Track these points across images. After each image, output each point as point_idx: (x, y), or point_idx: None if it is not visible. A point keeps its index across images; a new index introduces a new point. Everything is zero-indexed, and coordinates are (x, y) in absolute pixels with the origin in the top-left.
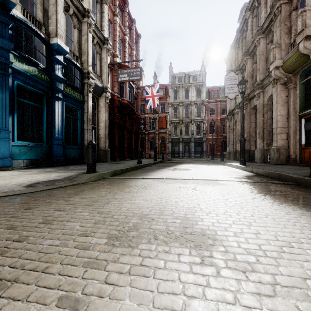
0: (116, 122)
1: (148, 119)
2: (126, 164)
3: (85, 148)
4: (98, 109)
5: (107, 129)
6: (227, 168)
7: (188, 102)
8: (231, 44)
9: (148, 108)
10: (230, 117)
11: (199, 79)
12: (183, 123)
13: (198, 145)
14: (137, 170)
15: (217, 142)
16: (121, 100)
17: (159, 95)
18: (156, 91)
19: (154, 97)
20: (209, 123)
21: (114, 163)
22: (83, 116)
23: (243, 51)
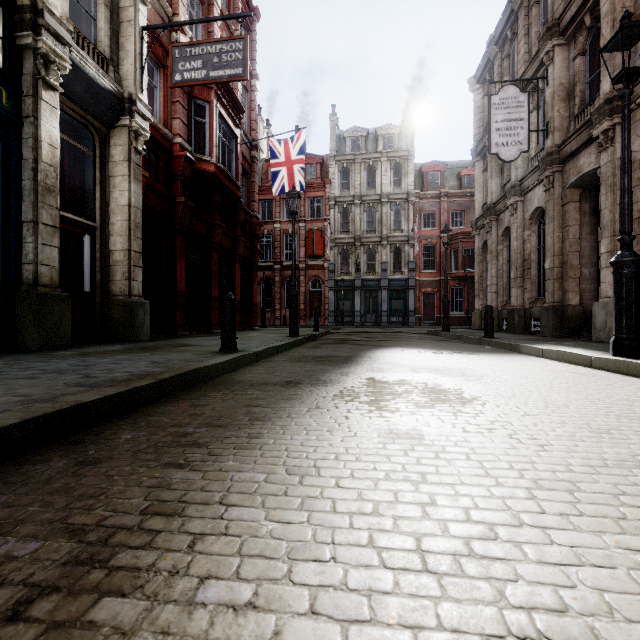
0: (178, 221)
1: (282, 234)
2: (164, 358)
3: (23, 294)
4: (107, 171)
5: (136, 234)
6: (585, 373)
7: (375, 197)
8: (490, 35)
9: (278, 193)
10: (489, 221)
11: (400, 145)
12: (364, 245)
13: (398, 297)
14: (181, 398)
15: (442, 289)
16: (196, 161)
17: (307, 180)
18: (299, 150)
19: (294, 167)
20: (422, 245)
21: (141, 348)
22: (18, 174)
23: (530, 40)
